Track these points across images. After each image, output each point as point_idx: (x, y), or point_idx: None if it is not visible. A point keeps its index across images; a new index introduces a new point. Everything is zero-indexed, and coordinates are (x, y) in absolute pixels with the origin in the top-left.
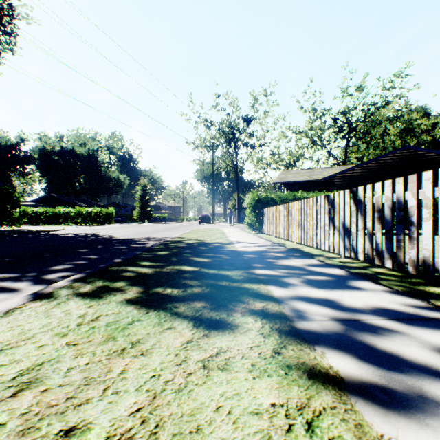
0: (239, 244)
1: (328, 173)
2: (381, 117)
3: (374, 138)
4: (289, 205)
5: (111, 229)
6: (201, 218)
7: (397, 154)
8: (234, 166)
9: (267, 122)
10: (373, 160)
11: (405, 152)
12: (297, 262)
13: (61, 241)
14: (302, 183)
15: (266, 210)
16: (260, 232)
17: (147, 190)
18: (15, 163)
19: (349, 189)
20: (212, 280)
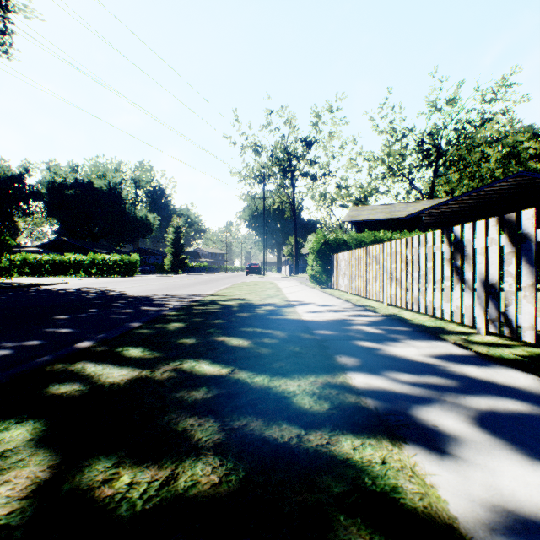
0: (303, 307)
1: (413, 209)
2: (478, 138)
3: (469, 165)
4: (374, 248)
5: (130, 282)
6: (249, 268)
7: (506, 183)
8: (290, 202)
9: (332, 146)
10: (475, 191)
11: (518, 180)
12: (421, 351)
13: (44, 301)
14: (379, 222)
15: (337, 257)
16: (327, 286)
17: (181, 233)
18: (18, 199)
19: (442, 229)
20: (255, 420)
